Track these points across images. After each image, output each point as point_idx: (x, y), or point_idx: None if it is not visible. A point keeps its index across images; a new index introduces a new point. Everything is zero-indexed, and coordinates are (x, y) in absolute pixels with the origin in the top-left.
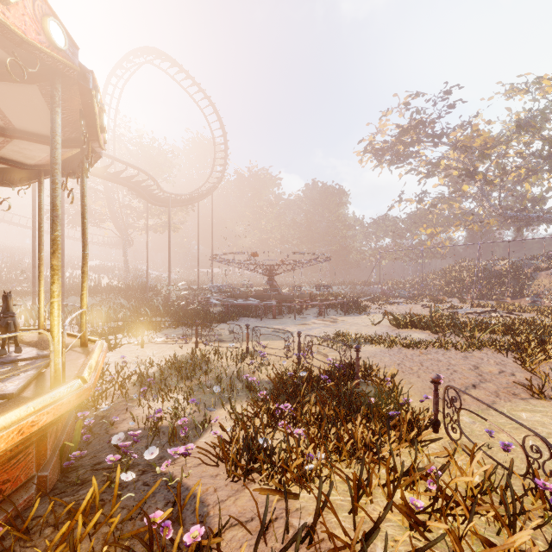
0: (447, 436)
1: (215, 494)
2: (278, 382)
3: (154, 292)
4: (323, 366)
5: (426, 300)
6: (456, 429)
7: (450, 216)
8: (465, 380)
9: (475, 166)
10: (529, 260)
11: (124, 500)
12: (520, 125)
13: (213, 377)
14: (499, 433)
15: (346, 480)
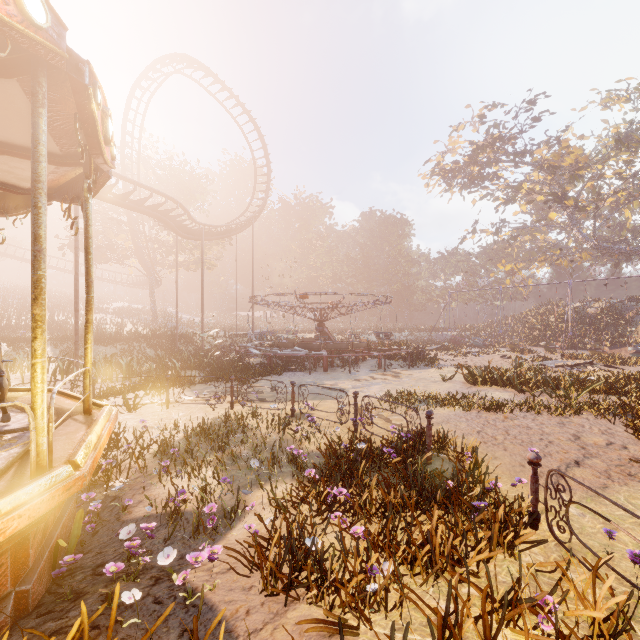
0: (550, 535)
1: (247, 619)
2: (330, 455)
3: (185, 340)
4: (384, 433)
5: (505, 350)
6: (564, 528)
7: (533, 250)
8: (564, 455)
9: (565, 190)
10: (630, 302)
11: (126, 628)
12: (620, 140)
13: (250, 447)
14: (619, 531)
15: (424, 611)
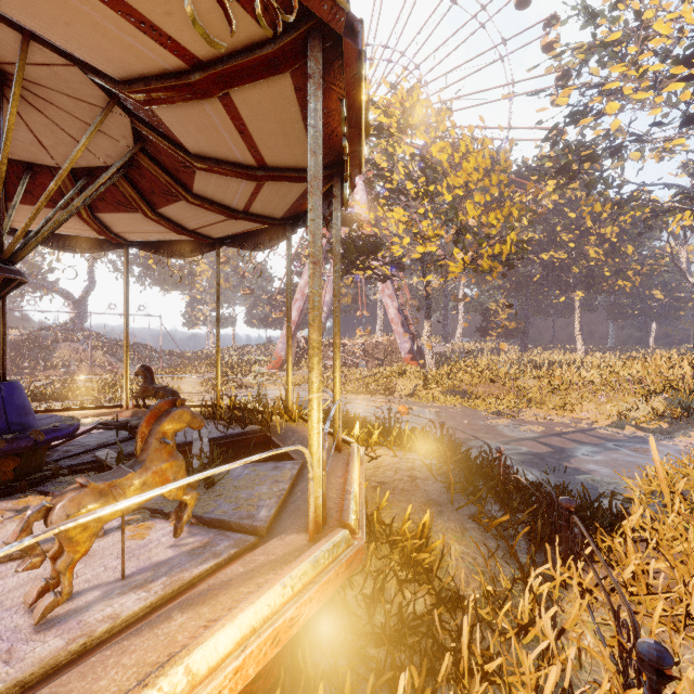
0: None
1: None
2: None
3: None
4: None
5: None
6: None
7: None
8: None
9: None
10: (45, 331)
11: None
12: None
13: None
14: None
15: None
